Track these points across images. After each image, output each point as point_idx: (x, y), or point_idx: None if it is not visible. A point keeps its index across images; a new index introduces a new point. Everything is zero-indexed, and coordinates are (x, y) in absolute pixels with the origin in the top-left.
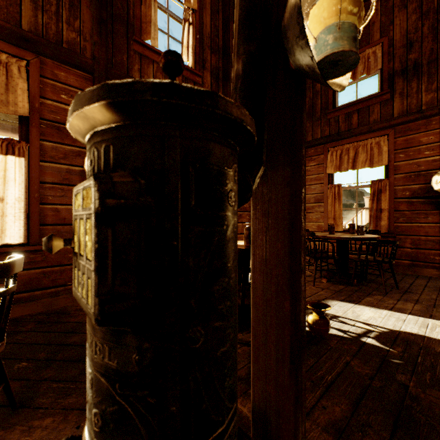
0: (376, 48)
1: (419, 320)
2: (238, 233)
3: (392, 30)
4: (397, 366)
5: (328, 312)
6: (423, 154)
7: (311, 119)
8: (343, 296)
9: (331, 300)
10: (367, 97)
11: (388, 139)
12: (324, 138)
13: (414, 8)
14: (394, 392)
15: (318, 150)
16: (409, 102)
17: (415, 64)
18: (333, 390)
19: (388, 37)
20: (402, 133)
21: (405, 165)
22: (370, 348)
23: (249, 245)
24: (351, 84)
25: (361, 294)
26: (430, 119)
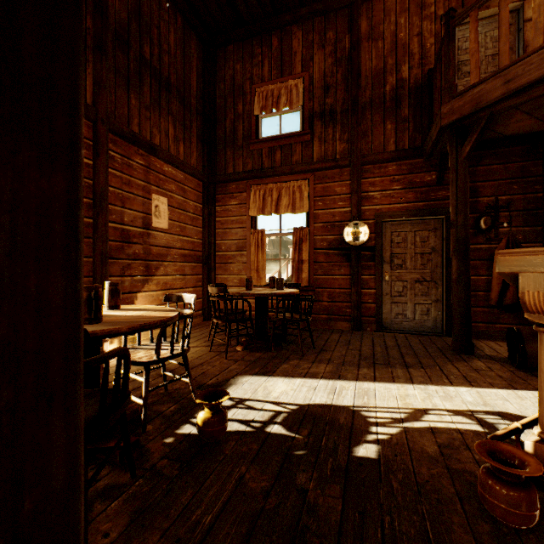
0: (298, 81)
1: (329, 385)
2: (124, 292)
3: (312, 67)
4: (300, 460)
5: (234, 396)
6: (337, 204)
7: (233, 146)
8: (258, 368)
9: (243, 375)
10: (290, 133)
11: (308, 184)
12: (246, 173)
13: (331, 51)
14: (291, 508)
15: (240, 187)
16: (326, 148)
17: (331, 110)
18: (209, 543)
19: (309, 73)
20: (321, 179)
21: (324, 214)
22: (275, 442)
23: (88, 316)
24: (275, 115)
25: (278, 361)
26: (343, 169)
